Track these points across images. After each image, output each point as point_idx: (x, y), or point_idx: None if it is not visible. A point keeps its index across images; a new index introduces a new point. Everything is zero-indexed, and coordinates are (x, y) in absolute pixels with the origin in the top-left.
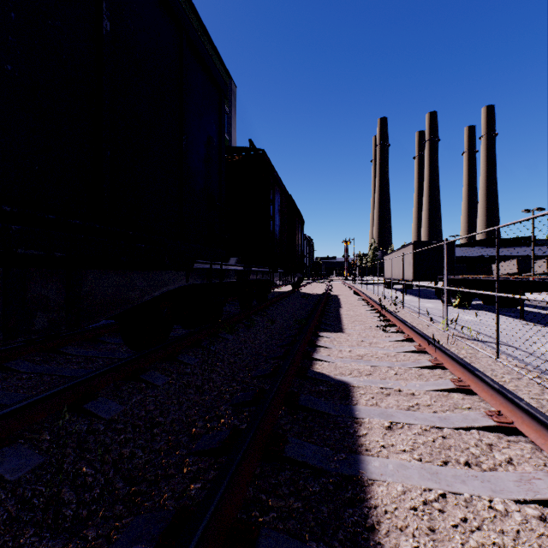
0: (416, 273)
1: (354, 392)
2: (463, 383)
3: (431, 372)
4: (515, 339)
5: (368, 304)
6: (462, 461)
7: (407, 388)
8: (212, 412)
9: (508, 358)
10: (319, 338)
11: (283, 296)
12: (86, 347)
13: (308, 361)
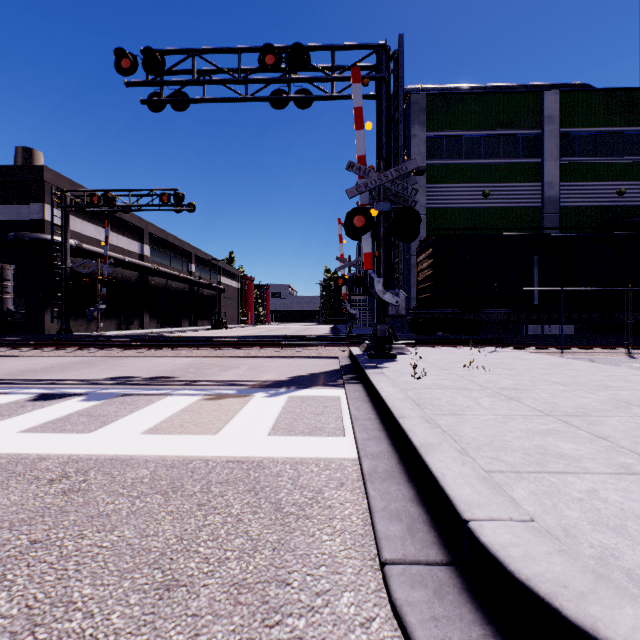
0: None
1: None
2: None
3: None
4: None
5: None
6: None
7: None
8: None
9: None
10: None
11: None
12: None
13: None
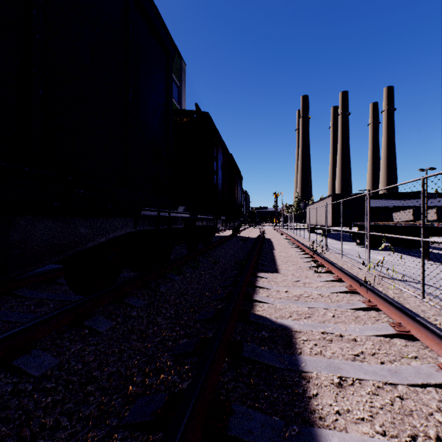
0: (334, 220)
1: (297, 338)
2: (404, 328)
3: (366, 313)
4: (429, 278)
5: (297, 246)
6: (433, 435)
7: (347, 333)
8: (153, 363)
9: (430, 297)
10: (258, 279)
11: (225, 239)
12: (41, 288)
13: (249, 303)
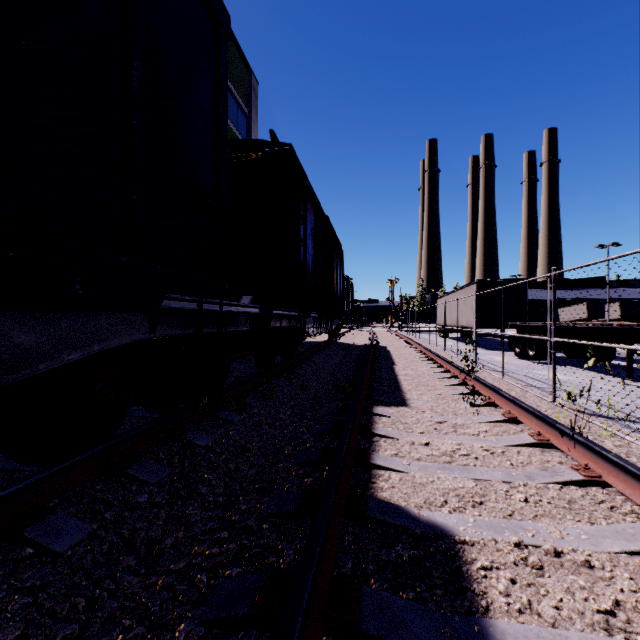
0: (481, 319)
1: (469, 562)
2: None
3: (585, 494)
4: None
5: (429, 359)
6: None
7: (568, 545)
8: None
9: None
10: (375, 418)
11: (318, 348)
12: None
13: (364, 471)
